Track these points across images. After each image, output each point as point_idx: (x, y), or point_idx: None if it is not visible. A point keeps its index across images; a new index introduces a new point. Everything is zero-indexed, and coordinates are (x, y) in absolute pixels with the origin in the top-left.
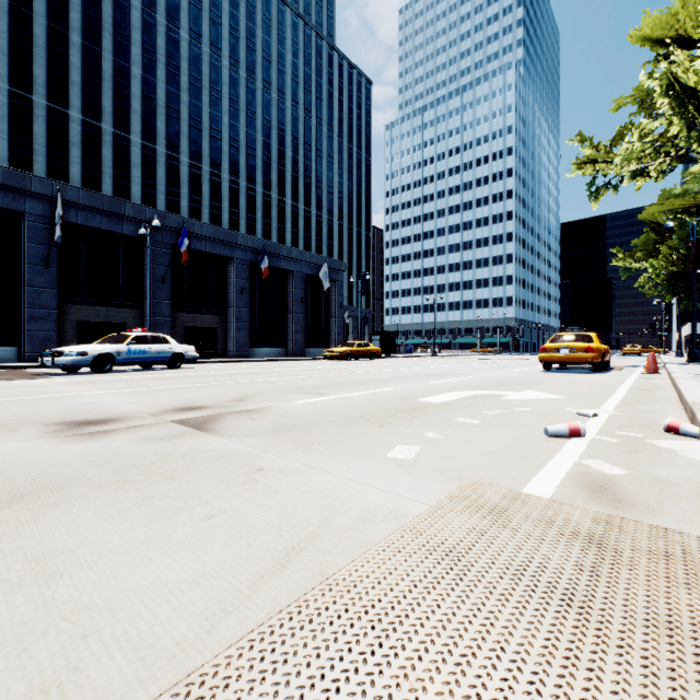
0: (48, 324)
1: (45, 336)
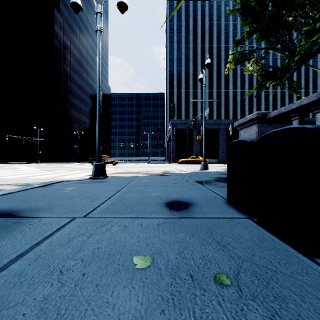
0: (224, 154)
1: (224, 156)
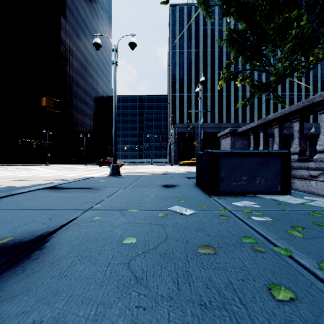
0: None
1: None
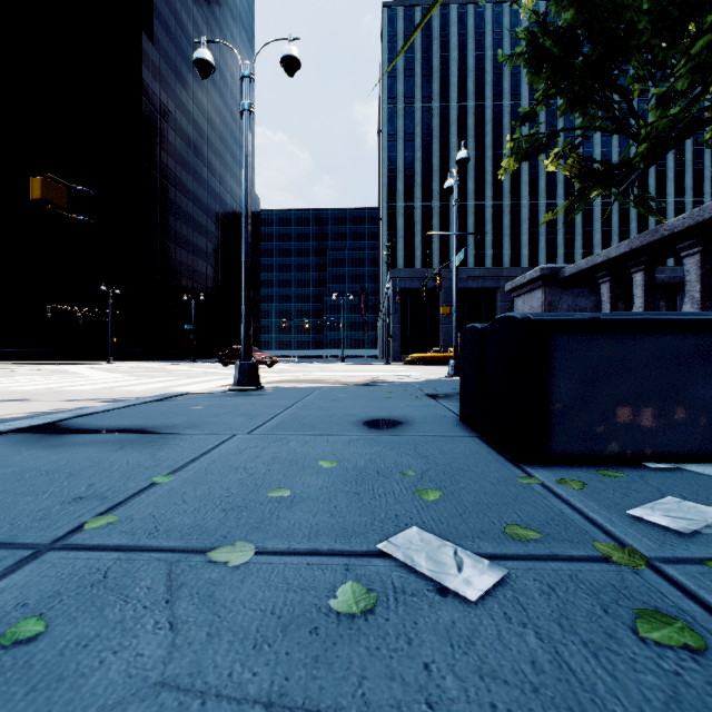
0: None
1: None
